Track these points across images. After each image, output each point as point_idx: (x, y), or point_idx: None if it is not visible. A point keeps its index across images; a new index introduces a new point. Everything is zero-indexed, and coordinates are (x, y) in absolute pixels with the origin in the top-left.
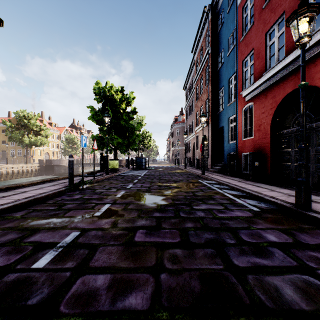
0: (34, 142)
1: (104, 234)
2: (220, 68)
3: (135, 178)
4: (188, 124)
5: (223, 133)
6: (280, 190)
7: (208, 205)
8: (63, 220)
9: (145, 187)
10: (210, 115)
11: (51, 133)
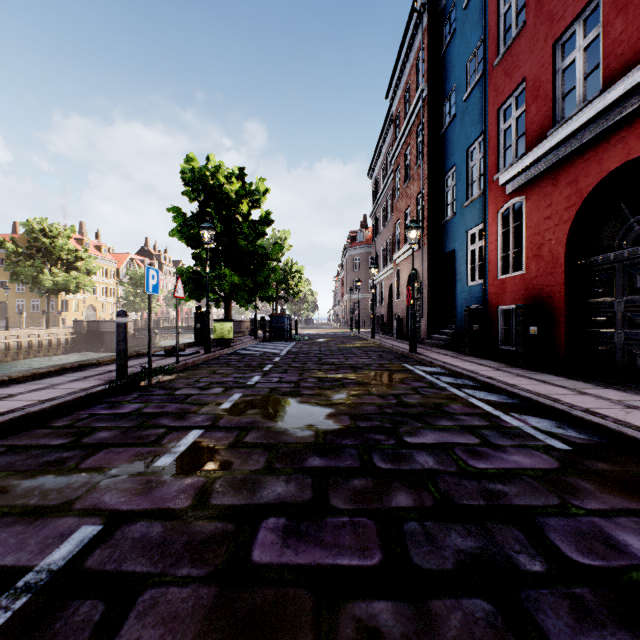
0: (64, 285)
1: (168, 535)
2: (448, 127)
3: (267, 360)
4: (379, 248)
5: (453, 264)
6: (598, 391)
7: (439, 432)
8: (70, 481)
9: (289, 382)
10: (425, 227)
11: (98, 266)
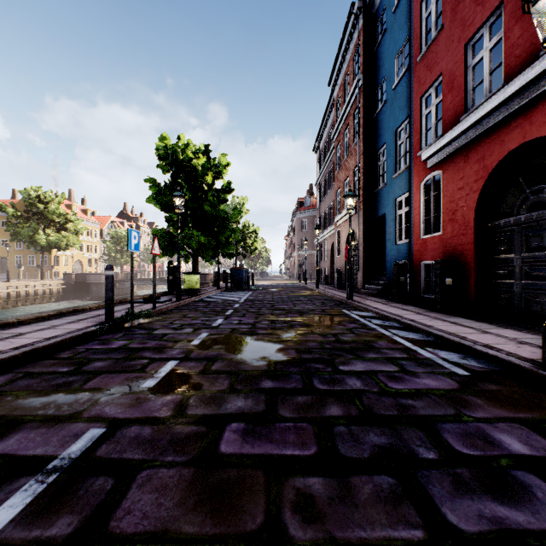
0: (56, 243)
1: (156, 435)
2: (380, 111)
3: (228, 306)
4: (322, 212)
5: (384, 226)
6: (499, 331)
7: (366, 362)
8: (77, 398)
9: (247, 324)
10: (361, 195)
11: (85, 227)
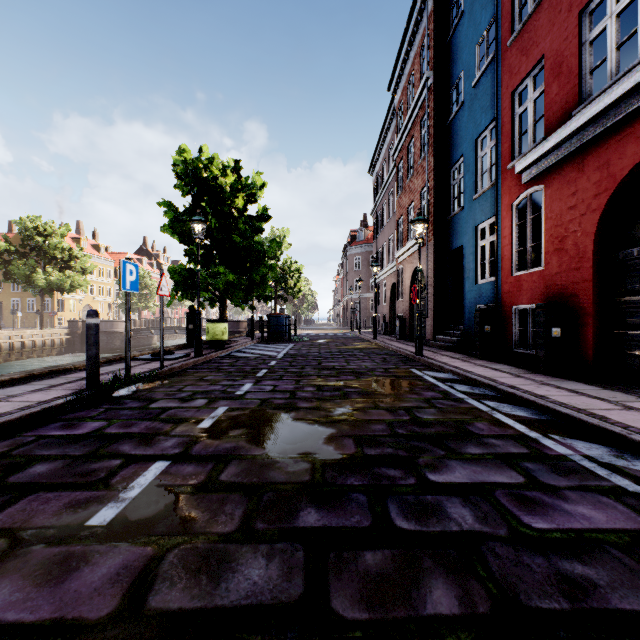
0: (58, 284)
1: None
2: (455, 116)
3: (262, 364)
4: (380, 246)
5: (461, 261)
6: None
7: (469, 465)
8: None
9: (283, 391)
10: (431, 223)
11: (93, 265)
